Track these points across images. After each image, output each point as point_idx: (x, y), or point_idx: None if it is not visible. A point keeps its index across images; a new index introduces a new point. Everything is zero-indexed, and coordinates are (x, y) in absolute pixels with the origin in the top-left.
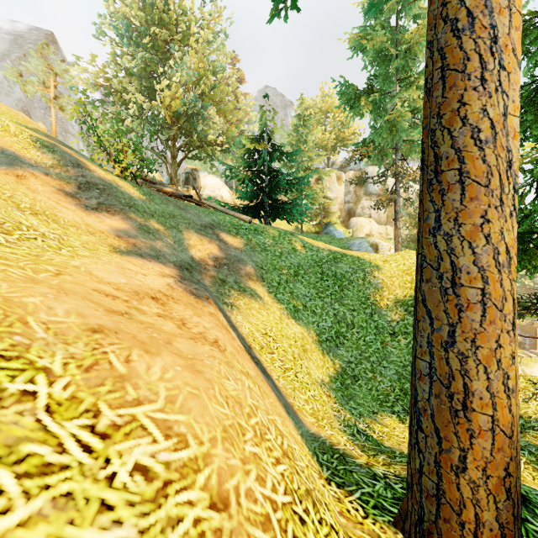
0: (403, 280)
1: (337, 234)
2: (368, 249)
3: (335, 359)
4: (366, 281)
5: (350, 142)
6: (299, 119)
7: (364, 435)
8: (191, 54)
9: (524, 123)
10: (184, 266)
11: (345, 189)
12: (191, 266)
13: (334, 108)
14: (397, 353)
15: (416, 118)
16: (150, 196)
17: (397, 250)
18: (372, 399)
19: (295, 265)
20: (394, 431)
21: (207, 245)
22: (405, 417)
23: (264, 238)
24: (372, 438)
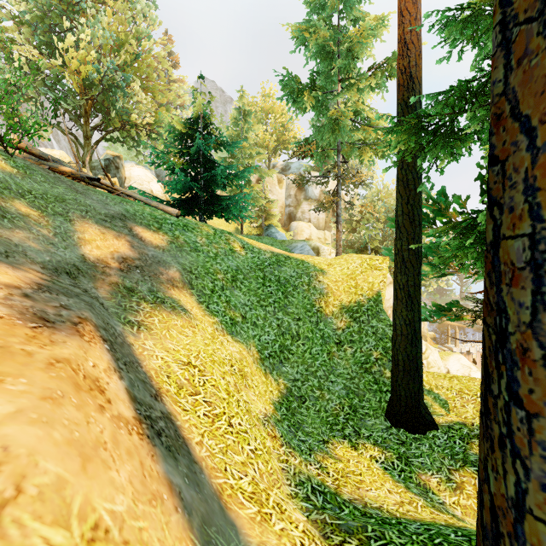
0: (348, 285)
1: (279, 237)
2: (310, 252)
3: (280, 378)
4: (312, 286)
5: (290, 145)
6: (239, 113)
7: (321, 494)
8: (107, 12)
9: (477, 117)
10: (64, 268)
11: (286, 193)
12: (78, 268)
13: (277, 99)
14: (343, 364)
15: (356, 121)
16: (25, 170)
17: (338, 253)
18: (321, 423)
19: (233, 268)
20: (349, 466)
21: (111, 241)
22: (357, 441)
23: (195, 235)
24: (331, 495)
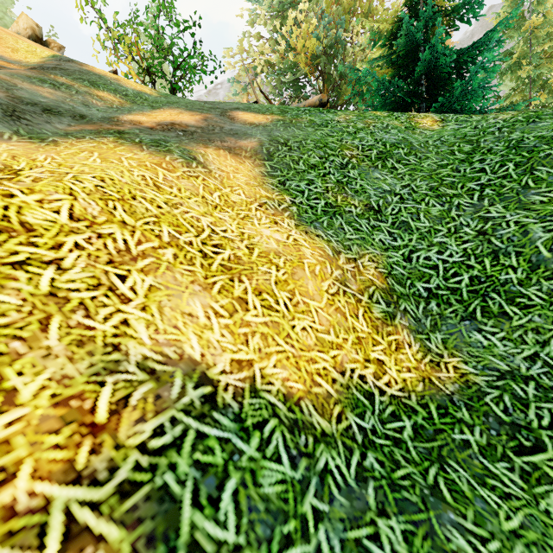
0: None
1: None
2: None
3: (451, 354)
4: None
5: None
6: None
7: None
8: None
9: None
10: (52, 109)
11: None
12: (82, 117)
13: None
14: None
15: None
16: (169, 95)
17: None
18: None
19: (388, 141)
20: None
21: (180, 116)
22: None
23: (336, 115)
24: None
